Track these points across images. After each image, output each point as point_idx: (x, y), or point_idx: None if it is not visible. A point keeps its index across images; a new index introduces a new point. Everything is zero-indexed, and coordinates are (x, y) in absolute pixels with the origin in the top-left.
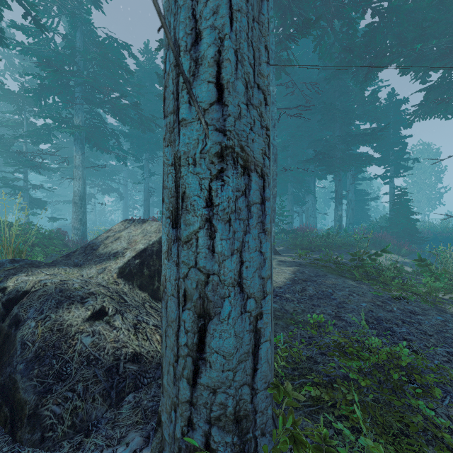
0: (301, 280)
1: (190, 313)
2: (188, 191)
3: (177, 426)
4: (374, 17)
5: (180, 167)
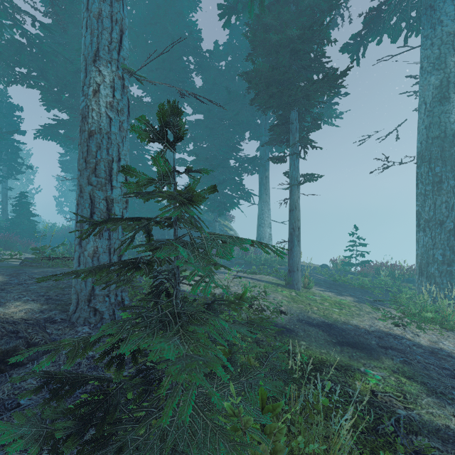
0: (13, 273)
1: (116, 256)
2: (116, 212)
3: (112, 299)
4: (22, 38)
5: (113, 203)
